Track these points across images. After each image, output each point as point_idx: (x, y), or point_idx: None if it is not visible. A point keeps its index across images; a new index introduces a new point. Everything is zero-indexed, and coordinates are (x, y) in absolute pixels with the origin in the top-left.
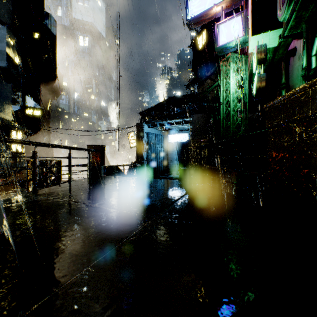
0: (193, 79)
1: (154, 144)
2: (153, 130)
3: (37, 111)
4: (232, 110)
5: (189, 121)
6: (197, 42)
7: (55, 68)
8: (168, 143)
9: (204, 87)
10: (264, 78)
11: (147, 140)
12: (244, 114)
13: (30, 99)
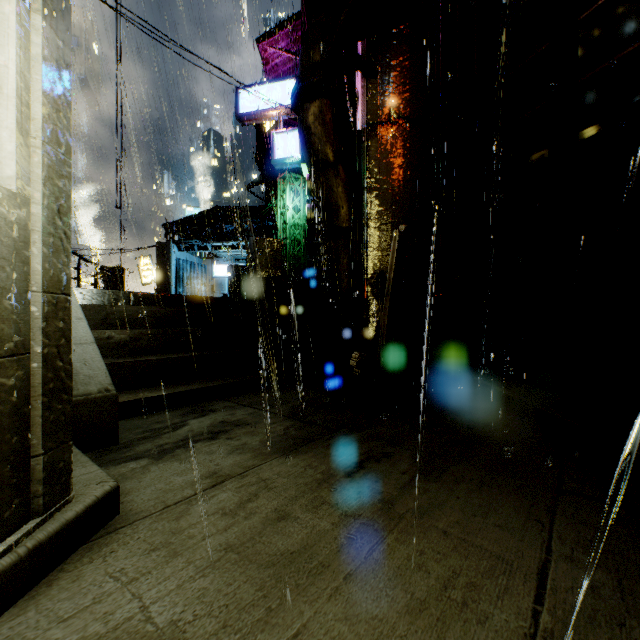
0: (257, 180)
1: (190, 279)
2: (187, 255)
3: None
4: (288, 238)
5: (245, 245)
6: None
7: None
8: (213, 280)
9: (274, 193)
10: (314, 209)
11: (178, 271)
12: (303, 244)
13: None
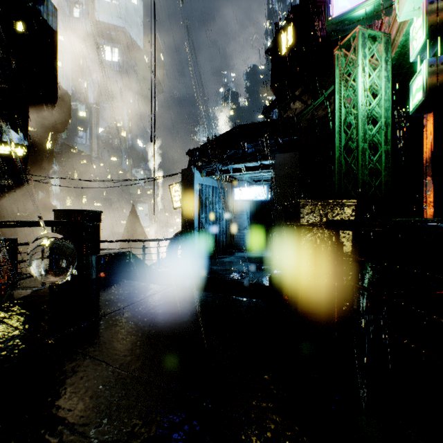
0: (273, 102)
1: (211, 204)
2: (209, 180)
3: (19, 148)
4: (361, 139)
5: (269, 165)
6: (279, 44)
7: (55, 83)
8: (233, 202)
9: (289, 114)
10: None
11: (200, 197)
12: (384, 148)
13: (11, 131)
